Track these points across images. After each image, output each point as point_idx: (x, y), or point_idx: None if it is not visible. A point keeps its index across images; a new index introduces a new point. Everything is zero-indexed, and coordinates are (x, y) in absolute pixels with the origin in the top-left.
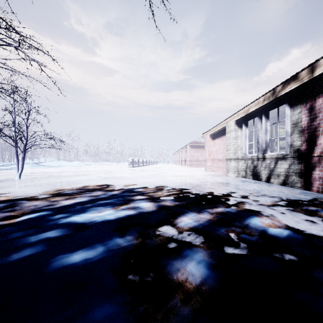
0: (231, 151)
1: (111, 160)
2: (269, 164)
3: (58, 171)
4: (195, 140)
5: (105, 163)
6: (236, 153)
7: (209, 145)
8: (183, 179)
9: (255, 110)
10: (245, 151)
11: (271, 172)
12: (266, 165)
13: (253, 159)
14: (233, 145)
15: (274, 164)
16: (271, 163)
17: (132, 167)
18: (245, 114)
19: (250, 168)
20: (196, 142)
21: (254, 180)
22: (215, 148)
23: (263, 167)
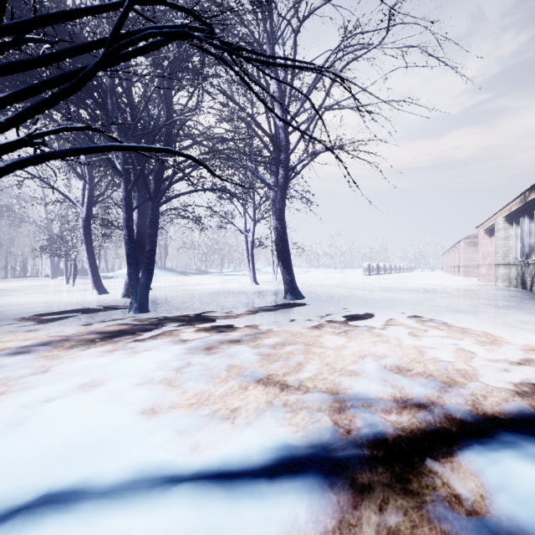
0: (499, 255)
1: (334, 266)
2: (531, 271)
3: None
4: (475, 233)
5: (327, 270)
6: (506, 257)
7: (484, 244)
8: (426, 286)
9: (521, 208)
10: (515, 254)
11: (532, 280)
12: (529, 272)
13: (521, 264)
14: (502, 247)
15: (534, 270)
16: (533, 270)
17: (368, 276)
18: (509, 213)
19: (519, 276)
20: (476, 236)
21: (522, 289)
22: (492, 249)
23: (528, 274)
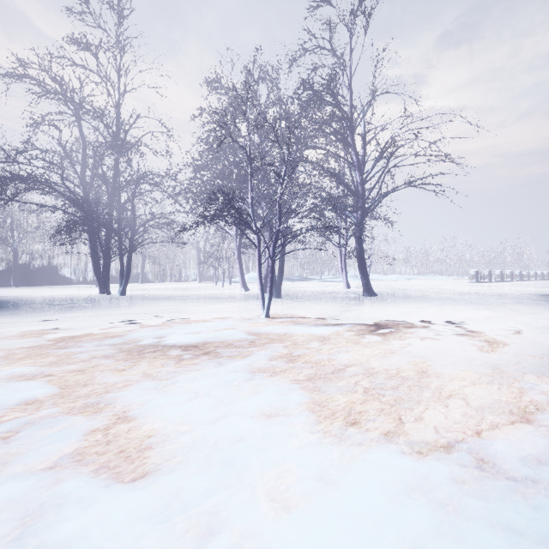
0: None
1: (448, 273)
2: None
3: (384, 284)
4: None
5: (436, 278)
6: None
7: None
8: (512, 292)
9: None
10: None
11: None
12: None
13: None
14: None
15: None
16: None
17: (475, 283)
18: None
19: None
20: None
21: None
22: None
23: None
